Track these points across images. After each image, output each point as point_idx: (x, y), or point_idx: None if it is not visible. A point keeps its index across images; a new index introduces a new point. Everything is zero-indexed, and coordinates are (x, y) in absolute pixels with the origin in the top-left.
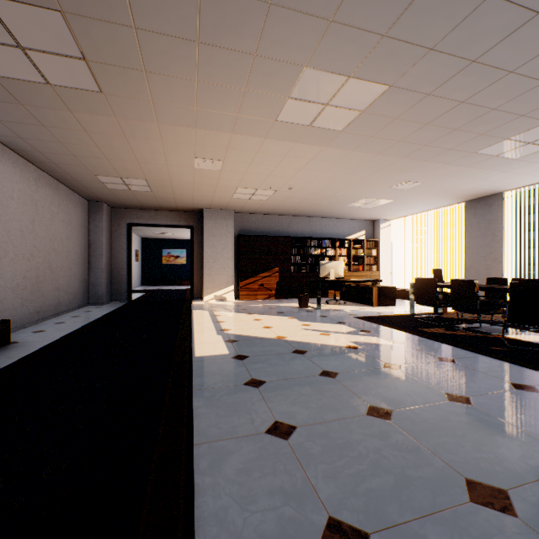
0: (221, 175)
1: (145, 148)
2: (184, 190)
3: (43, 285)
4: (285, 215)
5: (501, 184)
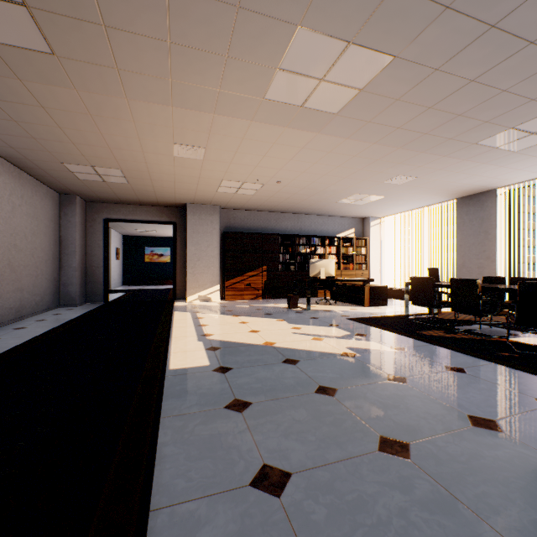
0: (203, 165)
1: (115, 131)
2: (165, 182)
3: (1, 286)
4: (273, 211)
5: (496, 179)
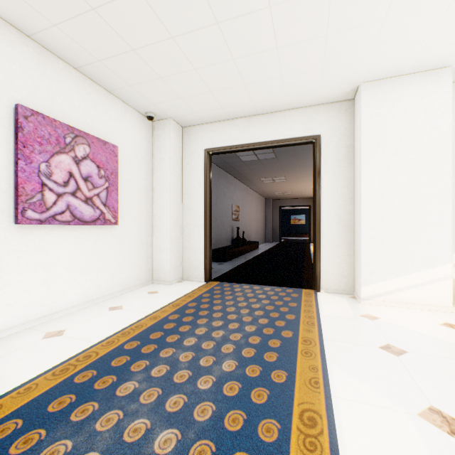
0: None
1: (294, 186)
2: (306, 193)
3: (257, 233)
4: None
5: None
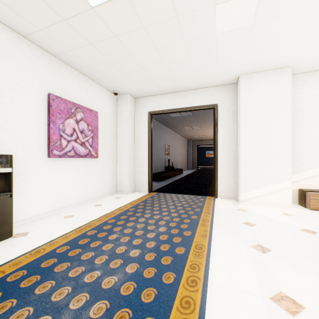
0: None
1: (206, 132)
2: None
3: (182, 163)
4: None
5: None
